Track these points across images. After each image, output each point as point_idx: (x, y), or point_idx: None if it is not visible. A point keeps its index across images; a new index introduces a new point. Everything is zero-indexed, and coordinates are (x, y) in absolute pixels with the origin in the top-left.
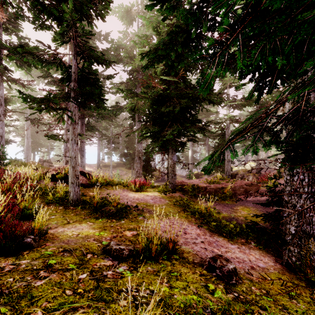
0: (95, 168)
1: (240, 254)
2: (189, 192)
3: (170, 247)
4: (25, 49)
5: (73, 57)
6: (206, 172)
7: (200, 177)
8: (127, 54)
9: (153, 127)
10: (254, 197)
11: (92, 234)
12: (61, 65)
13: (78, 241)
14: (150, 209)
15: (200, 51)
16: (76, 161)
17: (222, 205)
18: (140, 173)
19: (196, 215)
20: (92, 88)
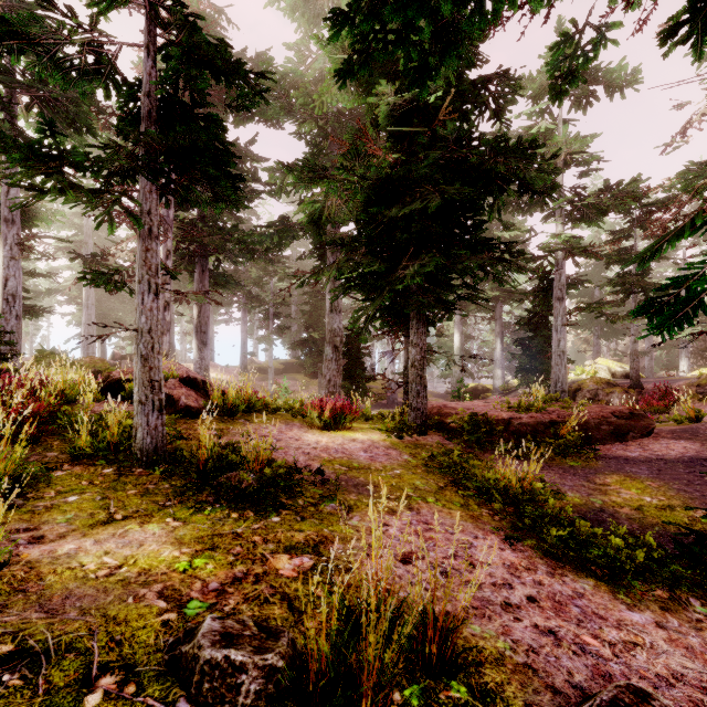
0: (236, 375)
1: (679, 659)
2: (463, 432)
3: (433, 648)
4: (7, 24)
5: (145, 53)
6: (660, 323)
7: (482, 398)
8: (306, 99)
9: (368, 259)
10: (646, 448)
11: (167, 565)
12: (116, 81)
13: (101, 603)
14: (360, 481)
15: (510, 4)
16: (153, 341)
17: (558, 470)
18: (337, 385)
19: (492, 500)
20: (191, 128)
